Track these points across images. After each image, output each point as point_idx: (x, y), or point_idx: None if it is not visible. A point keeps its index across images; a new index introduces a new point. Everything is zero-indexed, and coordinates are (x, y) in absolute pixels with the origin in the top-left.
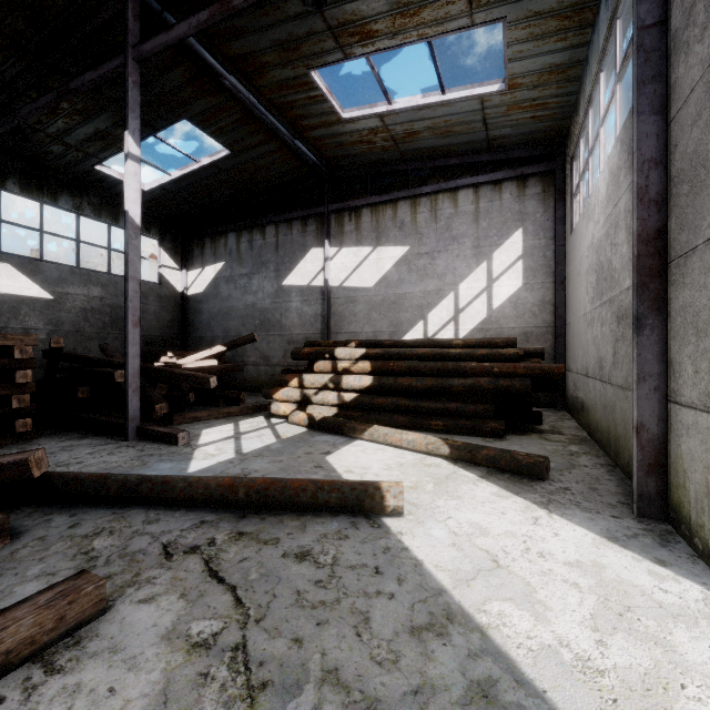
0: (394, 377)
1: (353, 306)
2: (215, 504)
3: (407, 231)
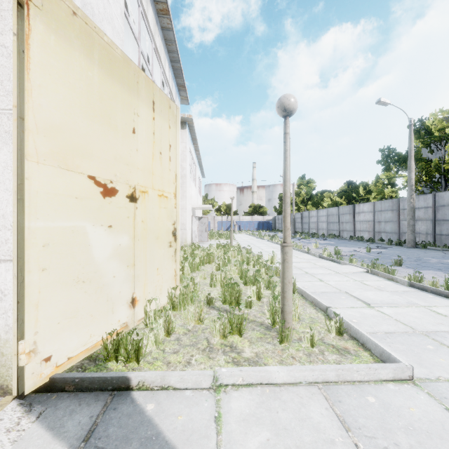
0: None
1: None
2: None
3: None
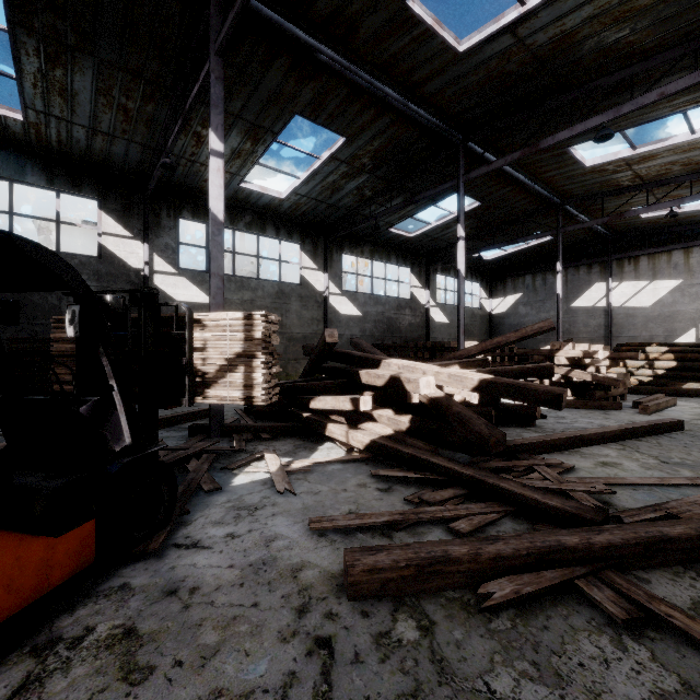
0: (691, 362)
1: (631, 319)
2: (657, 393)
3: (680, 270)
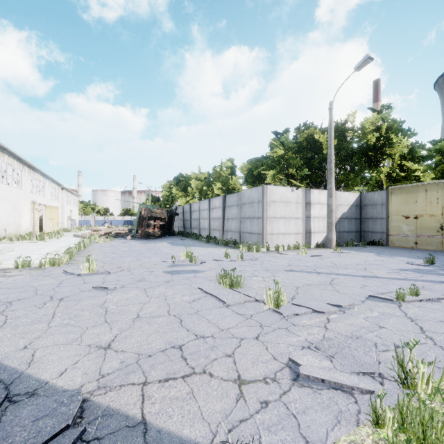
0: None
1: None
2: None
3: None
